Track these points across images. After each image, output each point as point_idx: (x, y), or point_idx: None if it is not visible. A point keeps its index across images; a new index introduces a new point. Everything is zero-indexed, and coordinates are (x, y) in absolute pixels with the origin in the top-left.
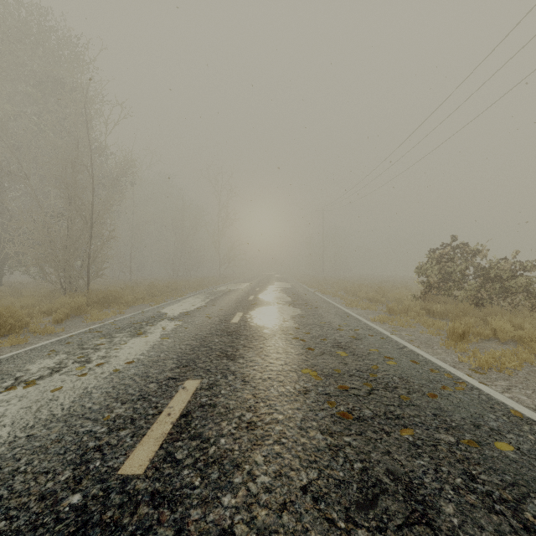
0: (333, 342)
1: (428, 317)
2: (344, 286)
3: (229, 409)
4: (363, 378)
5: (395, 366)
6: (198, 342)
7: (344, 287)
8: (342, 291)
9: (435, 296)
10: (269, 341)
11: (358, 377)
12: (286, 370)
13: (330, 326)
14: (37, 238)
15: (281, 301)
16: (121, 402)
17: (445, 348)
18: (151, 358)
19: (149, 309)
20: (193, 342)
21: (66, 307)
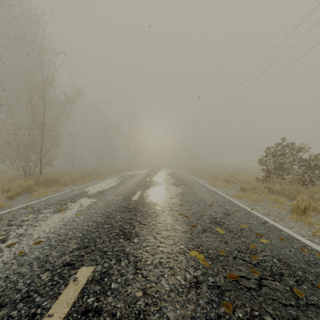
0: (210, 217)
1: (269, 194)
2: (207, 171)
3: (115, 318)
4: (247, 262)
5: (269, 244)
6: (104, 219)
7: (208, 172)
8: (206, 174)
9: (272, 179)
10: (160, 217)
11: (241, 260)
12: (175, 252)
13: (204, 202)
14: (6, 140)
15: (168, 182)
16: (0, 305)
17: (294, 221)
18: (59, 237)
19: (77, 188)
20: (99, 219)
21: (19, 187)
